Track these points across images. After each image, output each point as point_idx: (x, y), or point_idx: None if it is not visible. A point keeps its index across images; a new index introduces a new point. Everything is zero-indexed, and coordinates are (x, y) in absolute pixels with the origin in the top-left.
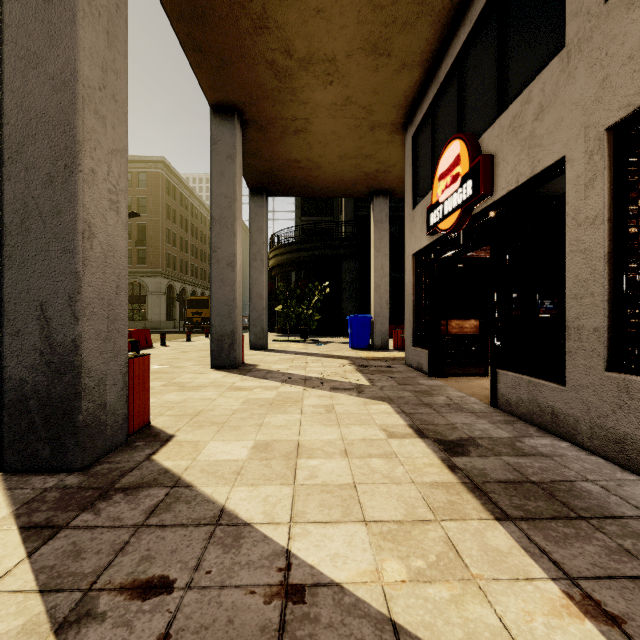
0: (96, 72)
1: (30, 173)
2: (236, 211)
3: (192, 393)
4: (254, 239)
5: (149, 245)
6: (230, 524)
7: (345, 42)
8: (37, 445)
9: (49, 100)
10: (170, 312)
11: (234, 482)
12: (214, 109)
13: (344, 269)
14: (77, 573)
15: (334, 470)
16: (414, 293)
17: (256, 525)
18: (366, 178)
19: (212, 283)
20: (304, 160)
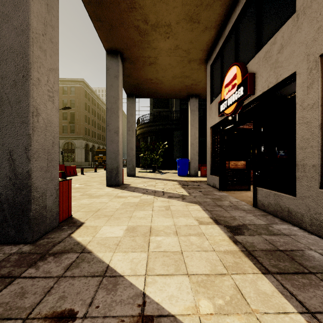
0: (40, 25)
1: (4, 80)
2: (119, 105)
3: (95, 199)
4: (129, 120)
5: (76, 123)
6: (111, 276)
7: (175, 15)
8: (7, 229)
9: (14, 40)
10: (87, 157)
11: (115, 250)
12: (107, 52)
13: (175, 135)
14: (21, 307)
15: (170, 243)
16: (211, 147)
17: (126, 276)
18: (186, 88)
19: (106, 142)
20: (154, 79)
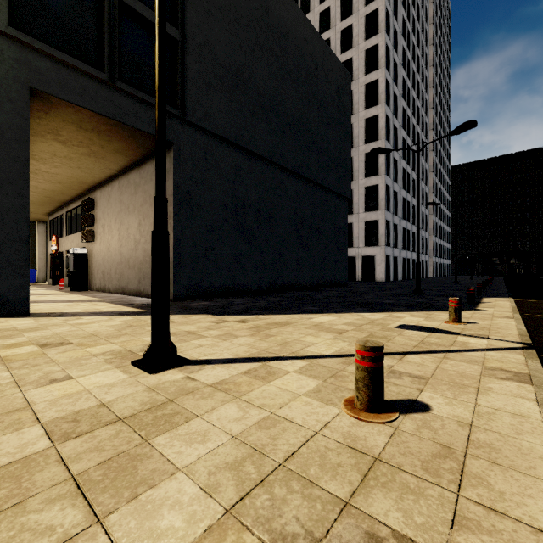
0: None
1: None
2: None
3: None
4: None
5: None
6: None
7: None
8: None
9: None
10: None
11: None
12: None
13: None
14: None
15: None
16: (50, 264)
17: None
18: (34, 218)
19: None
20: None
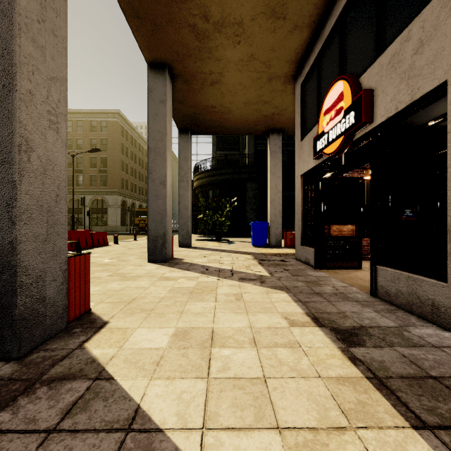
0: (34, 6)
1: None
2: (167, 143)
3: (130, 282)
4: (182, 166)
5: (109, 172)
6: (142, 430)
7: (250, 7)
8: None
9: None
10: (124, 220)
11: (152, 374)
12: (150, 65)
13: (247, 188)
14: None
15: (245, 361)
16: (302, 204)
17: (168, 432)
18: (264, 120)
19: (149, 197)
20: (218, 106)
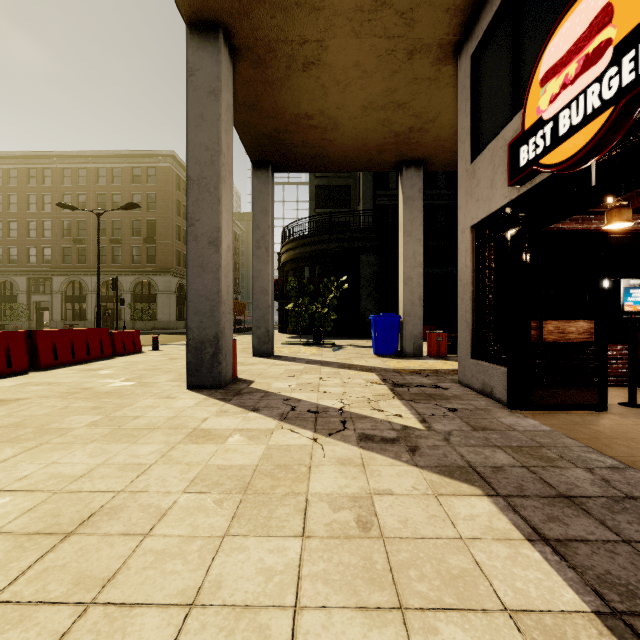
0: None
1: None
2: (221, 168)
3: (119, 447)
4: (257, 222)
5: (159, 242)
6: None
7: None
8: None
9: None
10: (181, 312)
11: None
12: (191, 26)
13: (363, 263)
14: None
15: None
16: (474, 282)
17: None
18: (395, 141)
19: (188, 269)
20: (317, 114)
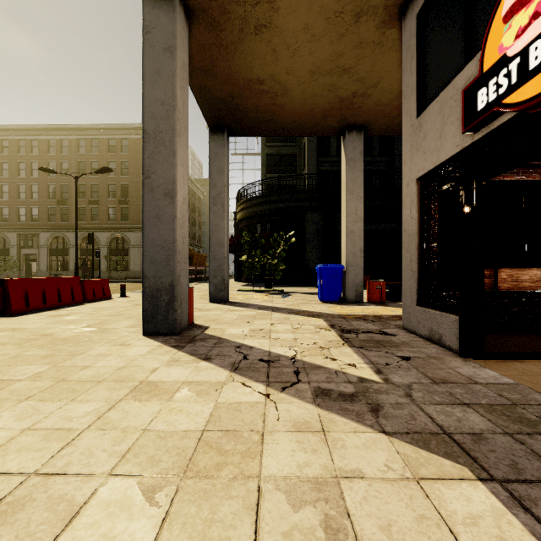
0: None
1: None
2: (176, 122)
3: (53, 406)
4: (214, 181)
5: (131, 203)
6: None
7: None
8: None
9: None
10: None
11: None
12: None
13: (308, 221)
14: None
15: None
16: (419, 232)
17: None
18: (340, 106)
19: (144, 219)
20: (268, 79)
